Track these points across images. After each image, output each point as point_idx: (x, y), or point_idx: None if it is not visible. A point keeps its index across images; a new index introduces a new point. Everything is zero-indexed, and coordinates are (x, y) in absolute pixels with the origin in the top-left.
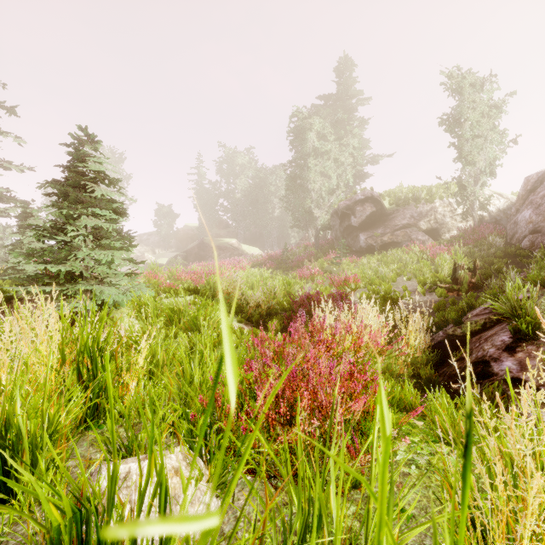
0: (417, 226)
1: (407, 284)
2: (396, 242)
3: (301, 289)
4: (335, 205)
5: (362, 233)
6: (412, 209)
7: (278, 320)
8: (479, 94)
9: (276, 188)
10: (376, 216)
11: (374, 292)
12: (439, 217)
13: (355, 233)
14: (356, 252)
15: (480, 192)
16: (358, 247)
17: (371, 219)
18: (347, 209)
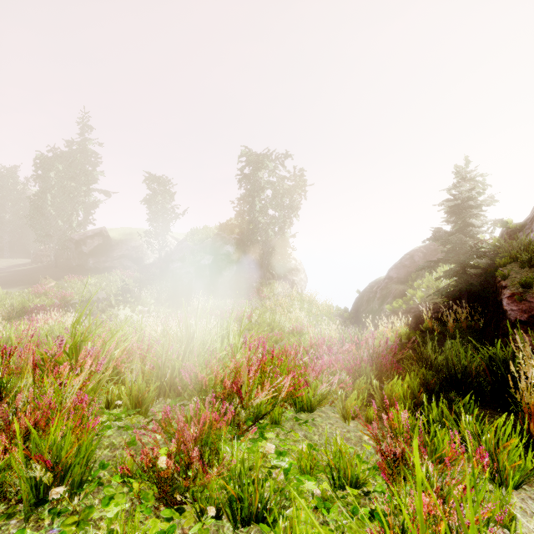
0: (130, 255)
1: (103, 296)
2: (114, 265)
3: (34, 303)
4: (72, 233)
5: (91, 258)
6: (127, 244)
7: (17, 321)
8: (162, 187)
9: (8, 191)
10: (103, 247)
11: (81, 301)
12: (144, 250)
13: (86, 257)
14: (87, 270)
15: (168, 237)
16: (89, 267)
17: (99, 248)
18: (80, 240)
